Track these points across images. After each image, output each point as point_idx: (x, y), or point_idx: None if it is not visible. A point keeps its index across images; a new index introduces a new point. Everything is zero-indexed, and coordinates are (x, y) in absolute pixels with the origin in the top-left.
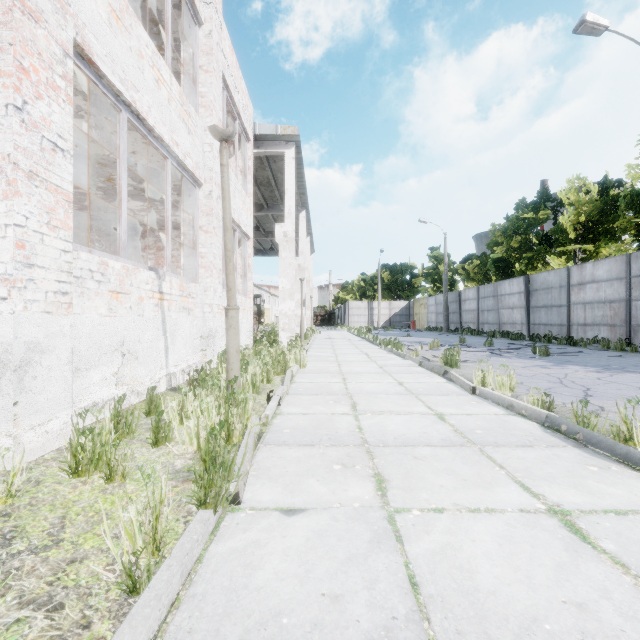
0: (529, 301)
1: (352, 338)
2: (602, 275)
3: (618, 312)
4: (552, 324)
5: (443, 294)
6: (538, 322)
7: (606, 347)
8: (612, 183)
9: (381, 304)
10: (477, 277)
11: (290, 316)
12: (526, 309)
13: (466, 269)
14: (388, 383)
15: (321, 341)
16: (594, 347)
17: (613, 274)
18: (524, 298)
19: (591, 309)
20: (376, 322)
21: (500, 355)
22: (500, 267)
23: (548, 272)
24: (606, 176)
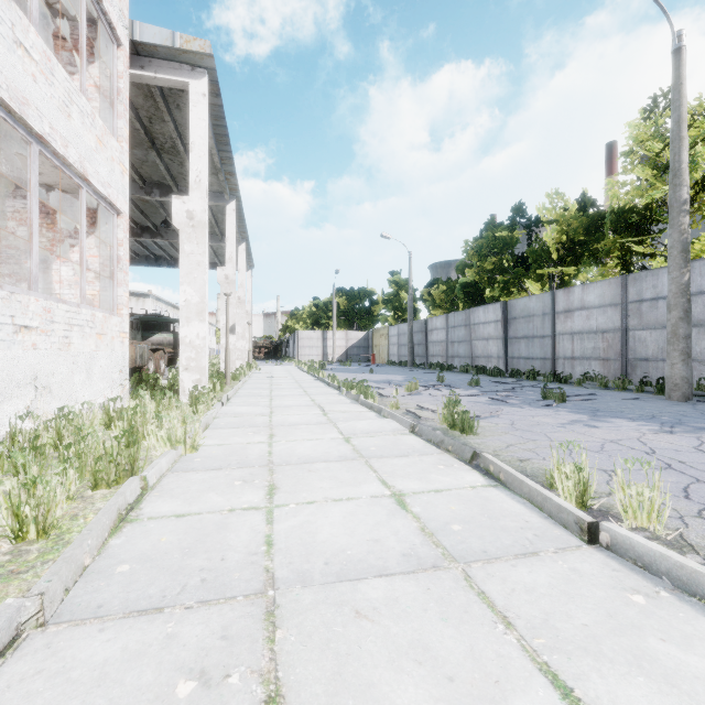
0: (507, 331)
1: (301, 377)
2: (593, 300)
3: (612, 344)
4: (534, 358)
5: (408, 323)
6: (517, 355)
7: (603, 385)
8: (591, 200)
9: (336, 334)
10: (444, 304)
11: (199, 347)
12: (504, 340)
13: (432, 295)
14: (372, 501)
15: (257, 382)
16: (591, 385)
17: (606, 299)
18: (502, 327)
19: (580, 340)
20: (331, 355)
21: (504, 402)
22: (469, 293)
23: (529, 297)
24: (584, 193)
